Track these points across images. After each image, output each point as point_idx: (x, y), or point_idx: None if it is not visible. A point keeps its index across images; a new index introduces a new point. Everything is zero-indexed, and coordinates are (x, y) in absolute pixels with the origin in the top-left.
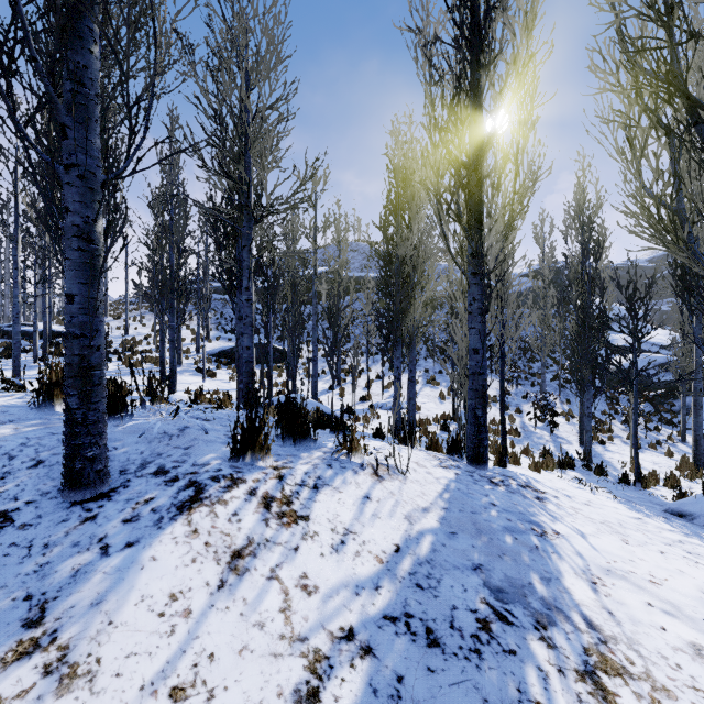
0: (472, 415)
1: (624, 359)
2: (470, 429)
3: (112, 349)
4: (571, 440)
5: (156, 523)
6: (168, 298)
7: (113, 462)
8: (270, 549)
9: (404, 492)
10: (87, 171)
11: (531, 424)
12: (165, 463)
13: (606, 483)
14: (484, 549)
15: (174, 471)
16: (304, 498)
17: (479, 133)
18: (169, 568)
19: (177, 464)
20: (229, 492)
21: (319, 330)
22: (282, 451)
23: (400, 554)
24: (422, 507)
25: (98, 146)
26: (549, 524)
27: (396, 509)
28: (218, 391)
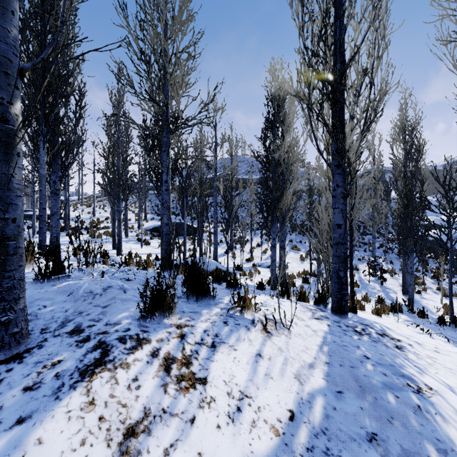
0: (336, 275)
1: (443, 232)
2: (334, 286)
3: (84, 226)
4: (396, 290)
5: (55, 391)
6: (116, 191)
7: (39, 320)
8: (165, 422)
9: (290, 347)
10: (2, 56)
11: (366, 278)
12: (82, 322)
13: (429, 324)
14: (372, 412)
15: (88, 330)
16: (202, 358)
17: (342, 55)
18: (54, 454)
19: (92, 323)
20: (132, 354)
21: (218, 214)
22: (186, 308)
23: (295, 423)
24: (308, 363)
25: (15, 36)
26: (419, 377)
27: (286, 368)
28: (150, 254)
